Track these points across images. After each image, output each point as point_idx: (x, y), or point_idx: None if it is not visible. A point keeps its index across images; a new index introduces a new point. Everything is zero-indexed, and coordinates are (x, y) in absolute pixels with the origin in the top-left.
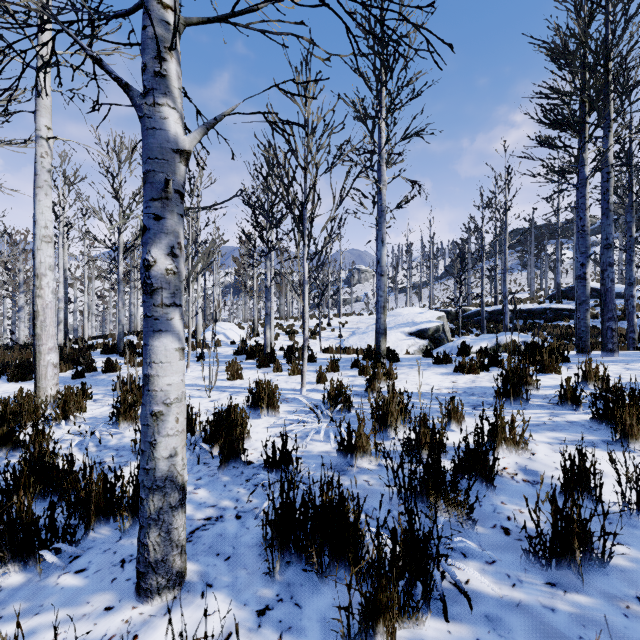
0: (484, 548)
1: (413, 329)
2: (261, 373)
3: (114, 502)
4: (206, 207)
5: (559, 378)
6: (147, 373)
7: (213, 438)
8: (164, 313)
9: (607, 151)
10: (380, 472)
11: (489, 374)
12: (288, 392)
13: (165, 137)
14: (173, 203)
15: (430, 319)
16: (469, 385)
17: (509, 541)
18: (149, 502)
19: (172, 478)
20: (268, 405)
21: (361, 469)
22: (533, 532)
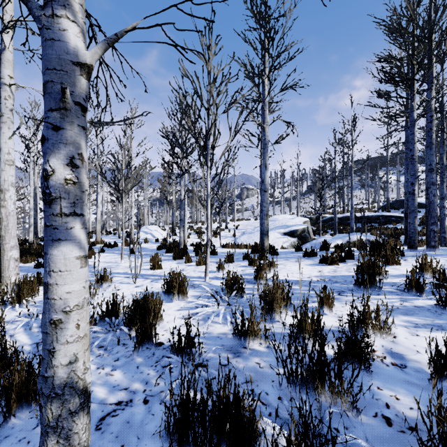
0: (371, 442)
1: (286, 230)
2: (176, 264)
3: (36, 388)
4: (111, 122)
5: (400, 268)
6: (46, 281)
7: (131, 322)
8: (63, 222)
9: (430, 100)
10: (269, 354)
11: (346, 265)
12: (195, 279)
13: (64, 48)
14: (73, 114)
15: (298, 223)
16: (332, 274)
17: (393, 433)
18: (47, 410)
19: (72, 384)
20: (179, 291)
21: (253, 351)
22: (413, 422)
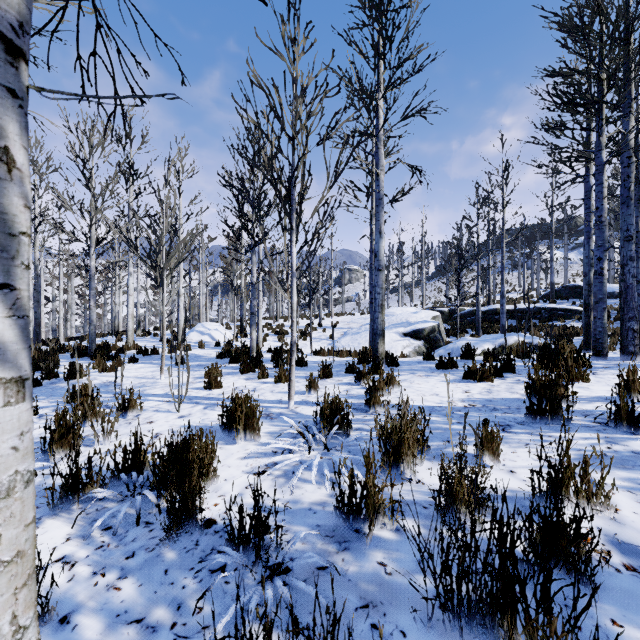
0: None
1: (408, 329)
2: (244, 380)
3: None
4: (87, 96)
5: (590, 387)
6: None
7: (162, 483)
8: None
9: (628, 133)
10: (400, 545)
11: (504, 382)
12: (273, 405)
13: None
14: None
15: (425, 319)
16: (486, 396)
17: None
18: None
19: None
20: (246, 426)
21: (371, 538)
22: None
